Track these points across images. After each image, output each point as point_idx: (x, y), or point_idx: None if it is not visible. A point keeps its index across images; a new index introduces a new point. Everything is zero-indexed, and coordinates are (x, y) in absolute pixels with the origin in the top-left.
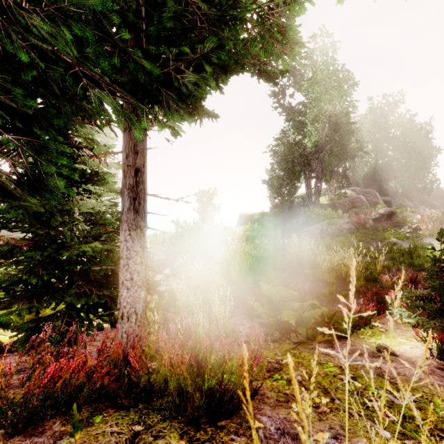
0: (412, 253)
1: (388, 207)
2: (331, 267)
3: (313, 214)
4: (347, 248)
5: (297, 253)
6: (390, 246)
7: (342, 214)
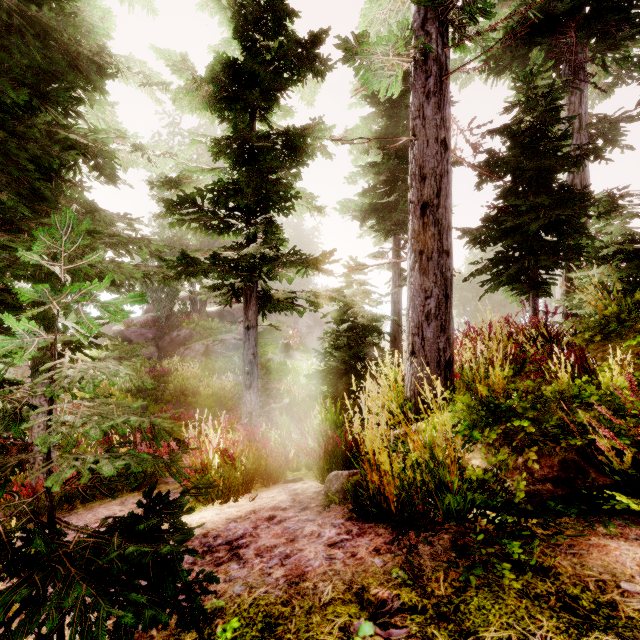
0: (279, 369)
1: (276, 314)
2: (213, 392)
3: (199, 327)
4: (230, 368)
5: (181, 382)
6: (264, 364)
7: (231, 324)
